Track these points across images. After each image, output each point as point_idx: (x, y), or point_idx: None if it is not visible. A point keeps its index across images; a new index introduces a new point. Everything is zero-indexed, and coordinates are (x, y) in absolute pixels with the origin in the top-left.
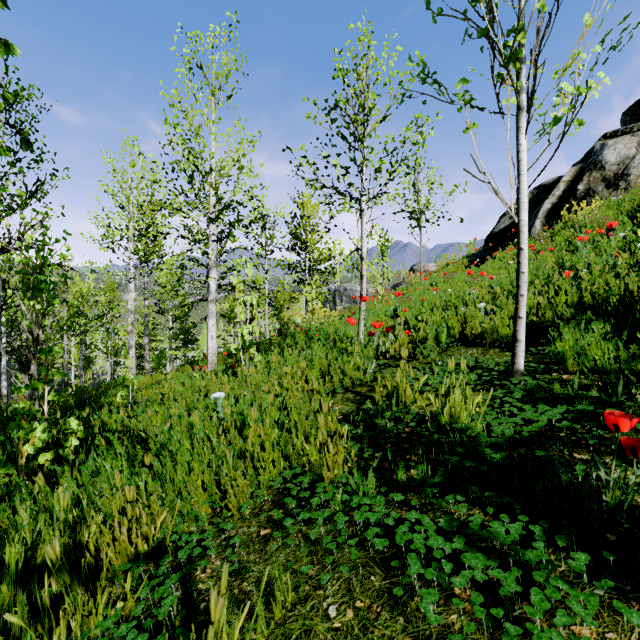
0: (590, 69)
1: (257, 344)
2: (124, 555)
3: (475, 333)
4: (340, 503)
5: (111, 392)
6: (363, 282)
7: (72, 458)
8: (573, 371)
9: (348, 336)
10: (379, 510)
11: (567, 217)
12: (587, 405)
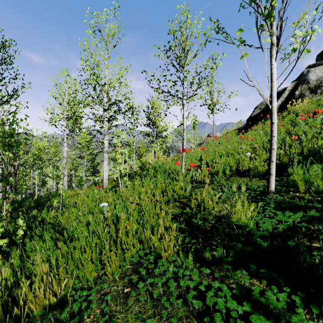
0: (310, 23)
1: (129, 174)
2: (41, 306)
3: (245, 169)
4: (172, 272)
5: (52, 199)
6: (184, 142)
7: (20, 241)
8: (302, 191)
9: (176, 170)
10: (195, 279)
11: (290, 108)
12: (314, 212)
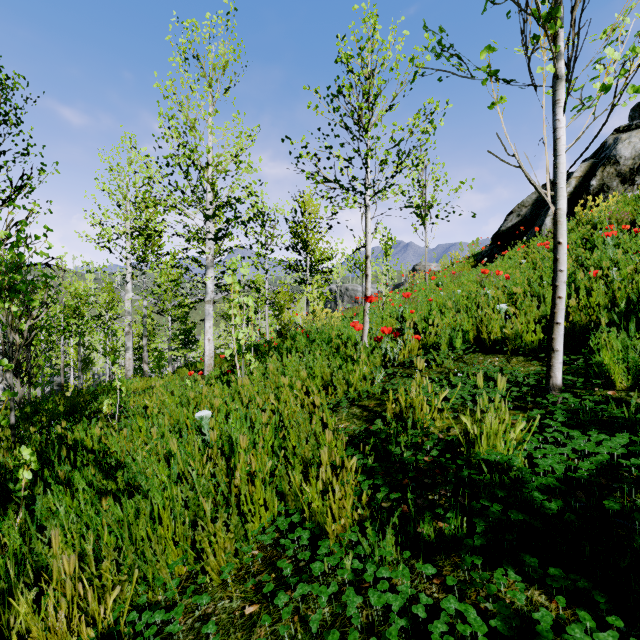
0: (635, 35)
1: (256, 346)
2: None
3: (494, 339)
4: (349, 571)
5: (101, 398)
6: (368, 282)
7: (24, 494)
8: (619, 386)
9: (351, 339)
10: (403, 590)
11: (581, 214)
12: None
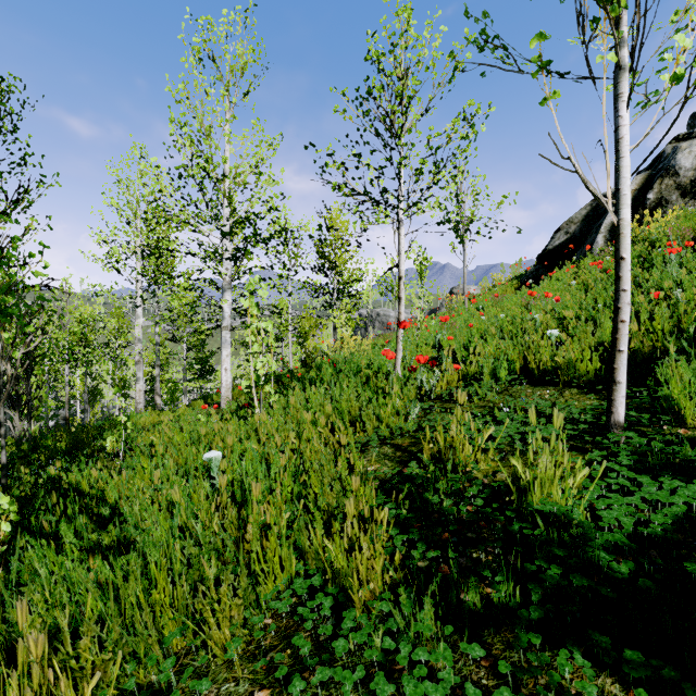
0: None
1: (278, 377)
2: None
3: (544, 369)
4: (379, 649)
5: (106, 434)
6: (401, 306)
7: (2, 549)
8: (690, 423)
9: (383, 369)
10: (445, 677)
11: (637, 230)
12: None
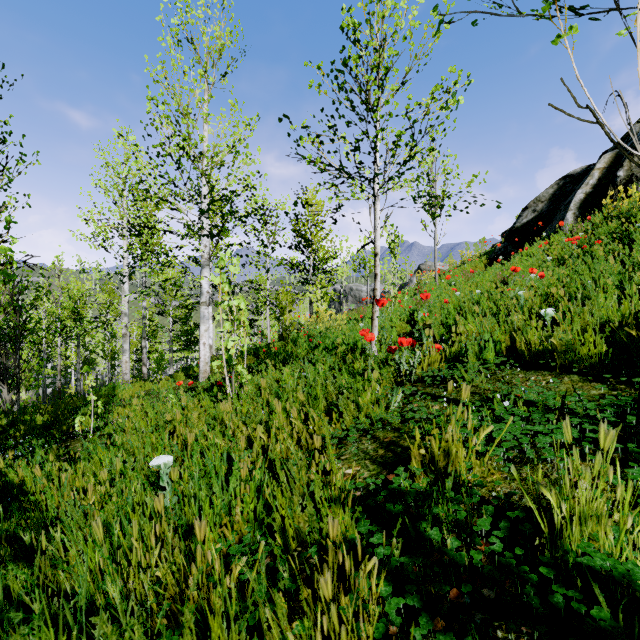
0: None
1: (256, 350)
2: None
3: (537, 351)
4: None
5: (83, 410)
6: (376, 282)
7: None
8: None
9: (358, 344)
10: None
11: (610, 206)
12: None
